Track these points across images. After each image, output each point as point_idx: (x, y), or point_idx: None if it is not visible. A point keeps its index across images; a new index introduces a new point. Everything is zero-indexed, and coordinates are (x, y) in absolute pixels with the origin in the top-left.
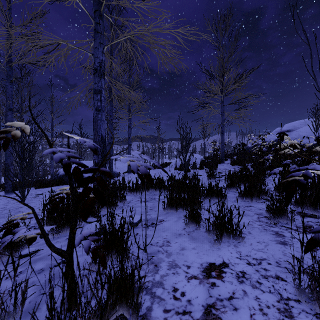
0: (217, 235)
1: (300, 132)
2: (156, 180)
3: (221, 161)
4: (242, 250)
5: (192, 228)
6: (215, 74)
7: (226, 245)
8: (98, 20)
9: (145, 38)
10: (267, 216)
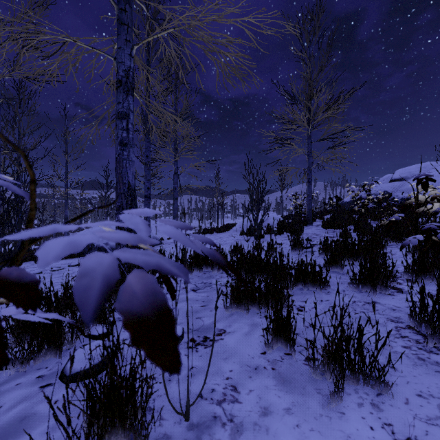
0: (337, 382)
1: None
2: None
3: (308, 222)
4: (392, 419)
5: (278, 351)
6: (299, 97)
7: (354, 403)
8: (124, 5)
9: (196, 33)
10: (413, 326)
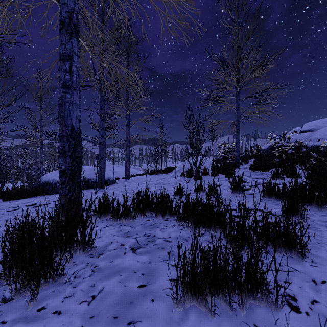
0: None
1: (325, 131)
2: (158, 198)
3: (236, 165)
4: None
5: None
6: (229, 62)
7: None
8: None
9: None
10: None
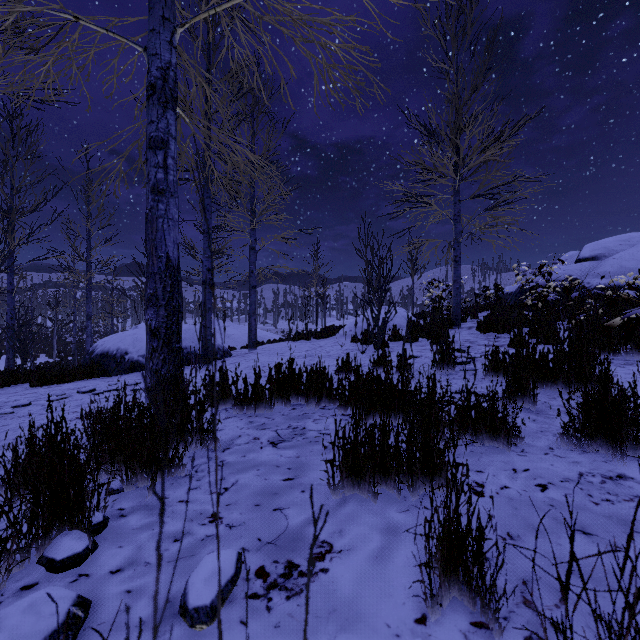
0: None
1: (622, 260)
2: (309, 374)
3: (454, 322)
4: None
5: (454, 615)
6: (441, 132)
7: None
8: None
9: (280, 7)
10: None
